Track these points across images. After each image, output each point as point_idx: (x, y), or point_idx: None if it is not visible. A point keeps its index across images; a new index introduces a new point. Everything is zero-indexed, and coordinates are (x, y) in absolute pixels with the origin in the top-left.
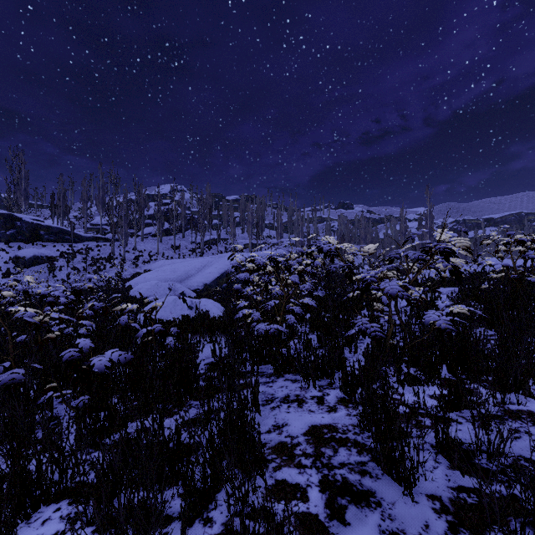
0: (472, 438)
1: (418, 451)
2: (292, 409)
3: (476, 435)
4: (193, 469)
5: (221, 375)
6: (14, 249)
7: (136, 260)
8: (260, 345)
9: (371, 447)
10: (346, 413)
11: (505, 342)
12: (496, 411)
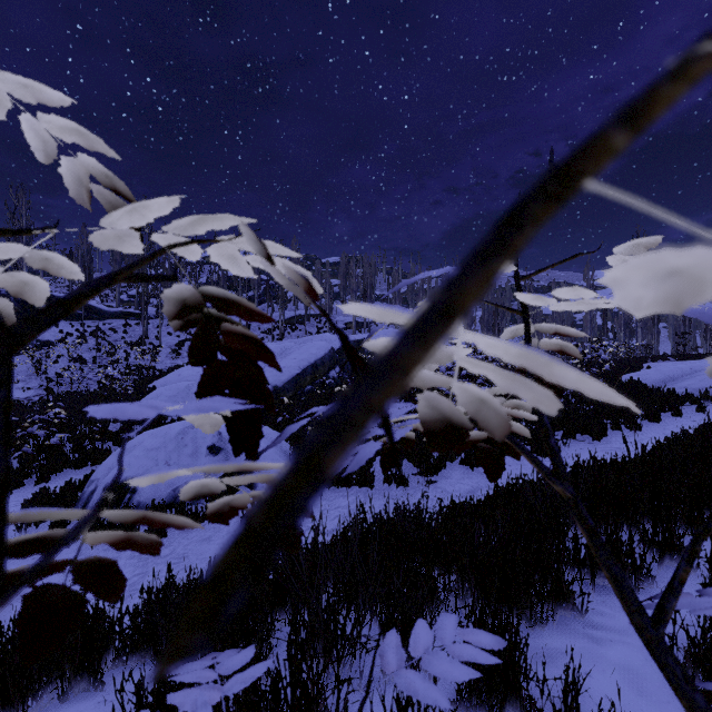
0: None
1: None
2: None
3: None
4: None
5: None
6: None
7: (180, 346)
8: None
9: None
10: None
11: None
12: None
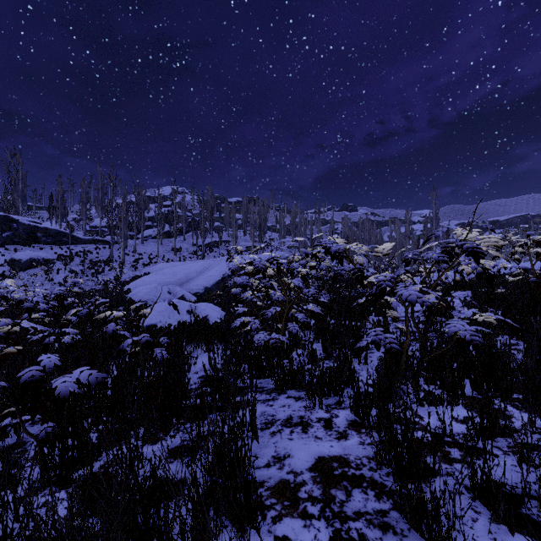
0: (514, 477)
1: (455, 502)
2: (296, 435)
3: (523, 478)
4: (167, 531)
5: (215, 393)
6: (10, 252)
7: (136, 263)
8: (259, 357)
9: (392, 489)
10: (359, 441)
11: (536, 354)
12: (537, 440)
